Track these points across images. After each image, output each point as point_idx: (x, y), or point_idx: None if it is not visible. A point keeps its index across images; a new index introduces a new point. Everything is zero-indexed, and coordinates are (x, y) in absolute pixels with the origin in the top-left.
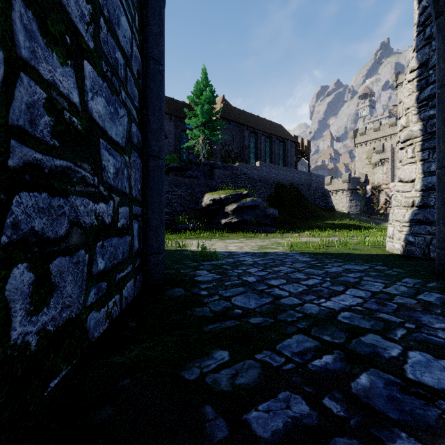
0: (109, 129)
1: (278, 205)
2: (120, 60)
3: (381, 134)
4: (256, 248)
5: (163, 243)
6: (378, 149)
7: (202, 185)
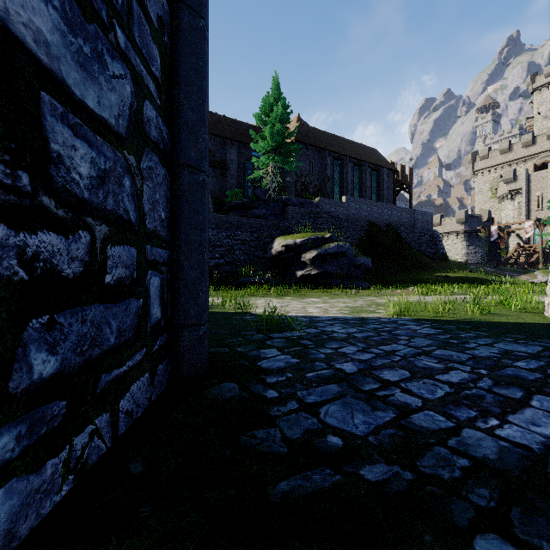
0: (76, 84)
1: (371, 252)
2: None
3: (511, 157)
4: (346, 311)
5: (205, 308)
6: (507, 177)
7: (272, 228)
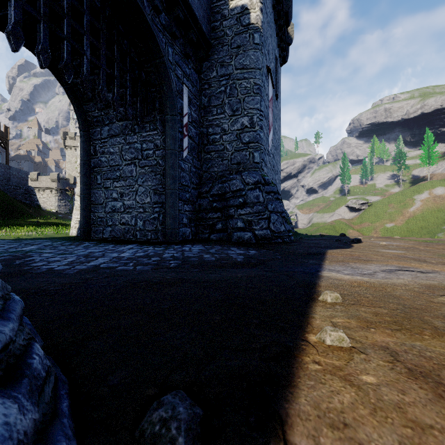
0: None
1: None
2: None
3: None
4: None
5: None
6: None
7: None
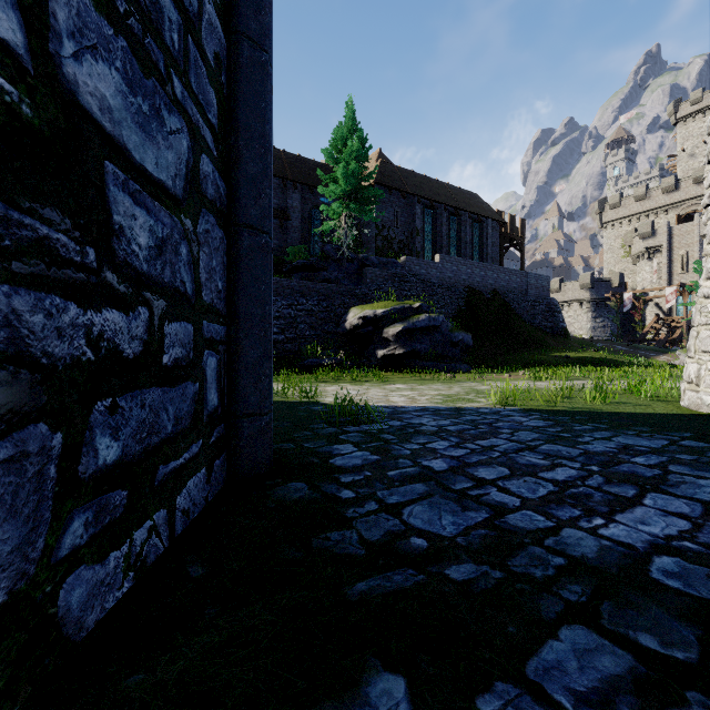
0: (136, 148)
1: (471, 326)
2: (169, 10)
3: (648, 205)
4: (439, 400)
5: (268, 394)
6: (643, 231)
7: (346, 295)
